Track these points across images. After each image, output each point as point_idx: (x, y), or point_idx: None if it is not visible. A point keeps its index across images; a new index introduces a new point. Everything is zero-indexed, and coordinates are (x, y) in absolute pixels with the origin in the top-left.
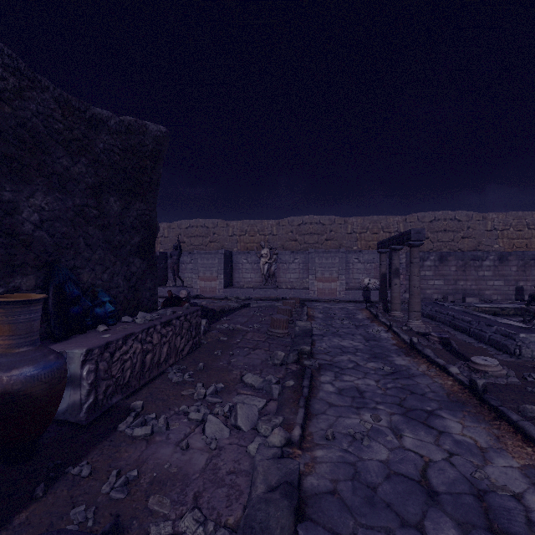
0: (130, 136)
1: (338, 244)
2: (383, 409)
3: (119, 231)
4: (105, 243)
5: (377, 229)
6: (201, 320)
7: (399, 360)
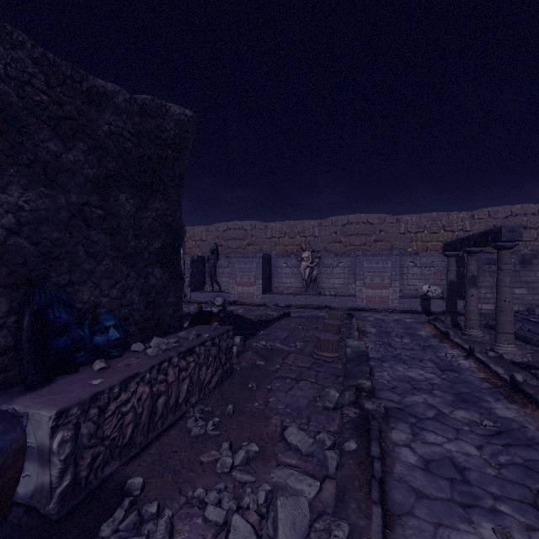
0: (146, 118)
1: (390, 245)
2: (509, 513)
3: (133, 236)
4: (115, 251)
5: (436, 228)
6: (235, 337)
7: (502, 409)
